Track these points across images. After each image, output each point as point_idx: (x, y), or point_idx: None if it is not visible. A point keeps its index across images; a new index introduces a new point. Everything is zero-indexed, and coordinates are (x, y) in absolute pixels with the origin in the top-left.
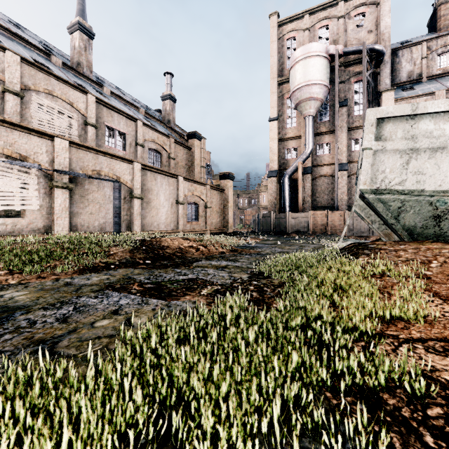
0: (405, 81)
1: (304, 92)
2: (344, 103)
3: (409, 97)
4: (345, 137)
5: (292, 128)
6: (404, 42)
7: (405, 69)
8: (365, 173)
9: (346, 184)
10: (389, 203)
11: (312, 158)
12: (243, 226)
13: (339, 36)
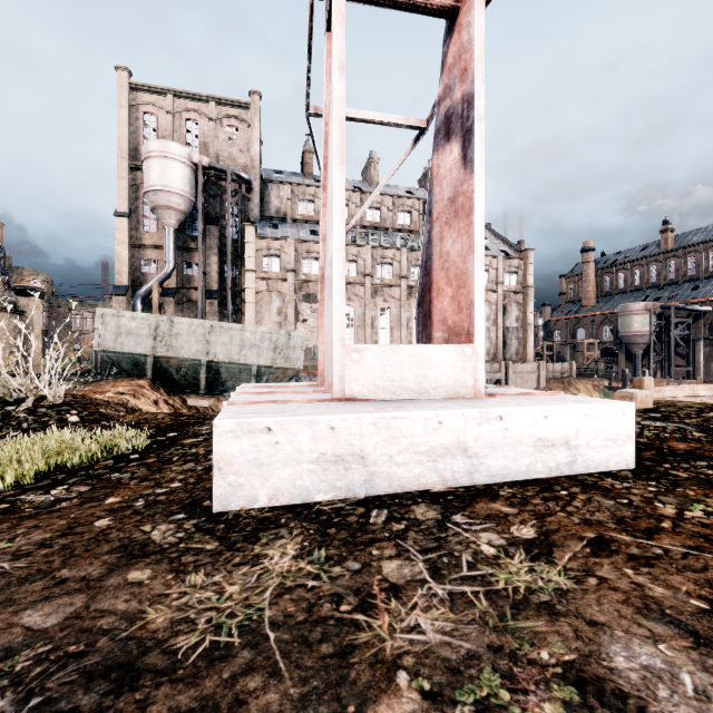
0: (273, 216)
1: (160, 197)
2: (215, 221)
3: (269, 238)
4: (216, 261)
5: (151, 232)
6: (280, 172)
7: (274, 204)
8: (97, 341)
9: (216, 315)
10: (112, 357)
11: (179, 278)
12: (79, 362)
13: (211, 141)
